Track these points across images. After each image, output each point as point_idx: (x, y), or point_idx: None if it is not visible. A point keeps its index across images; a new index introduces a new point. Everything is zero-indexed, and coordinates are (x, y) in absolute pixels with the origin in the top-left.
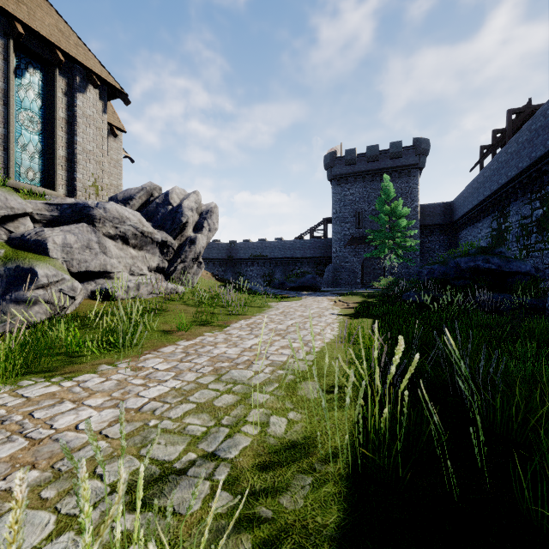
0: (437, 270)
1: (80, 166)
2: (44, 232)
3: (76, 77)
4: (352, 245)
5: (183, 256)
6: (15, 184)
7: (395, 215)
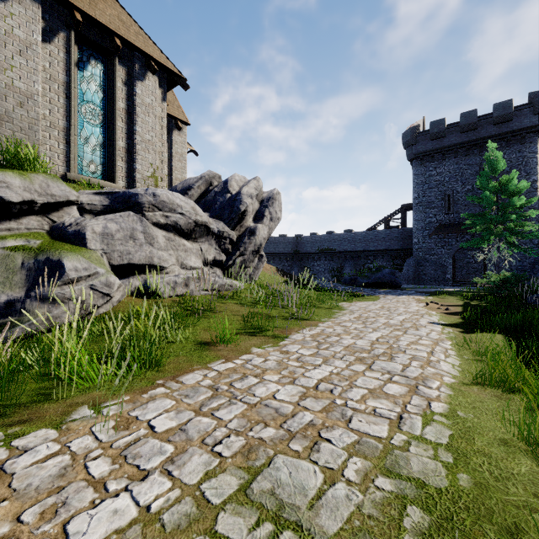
0: None
1: (139, 157)
2: (85, 220)
3: (135, 65)
4: (440, 234)
5: (241, 248)
6: (76, 176)
7: (507, 192)
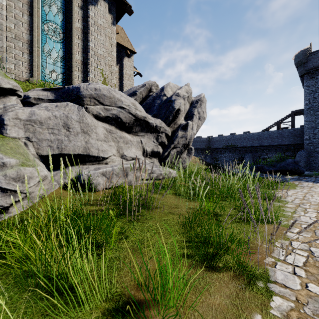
0: None
1: (92, 67)
2: (14, 107)
3: None
4: None
5: (175, 141)
6: (37, 81)
7: None
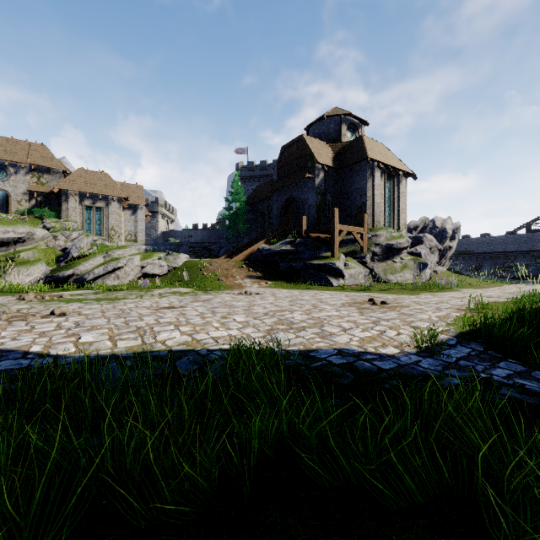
0: None
1: (400, 217)
2: (417, 249)
3: (399, 177)
4: None
5: (445, 255)
6: None
7: None
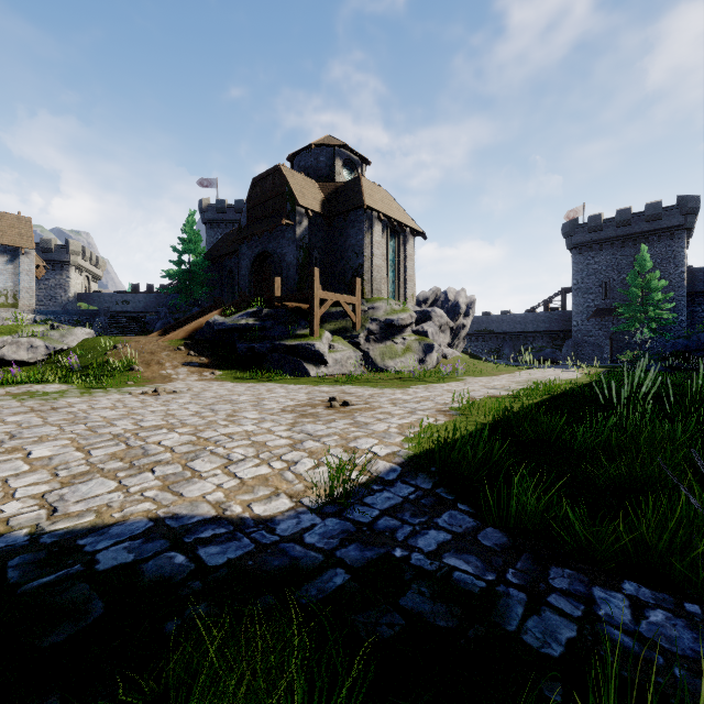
0: (680, 344)
1: (407, 285)
2: (423, 327)
3: (406, 235)
4: (598, 318)
5: (458, 335)
6: None
7: (647, 289)
